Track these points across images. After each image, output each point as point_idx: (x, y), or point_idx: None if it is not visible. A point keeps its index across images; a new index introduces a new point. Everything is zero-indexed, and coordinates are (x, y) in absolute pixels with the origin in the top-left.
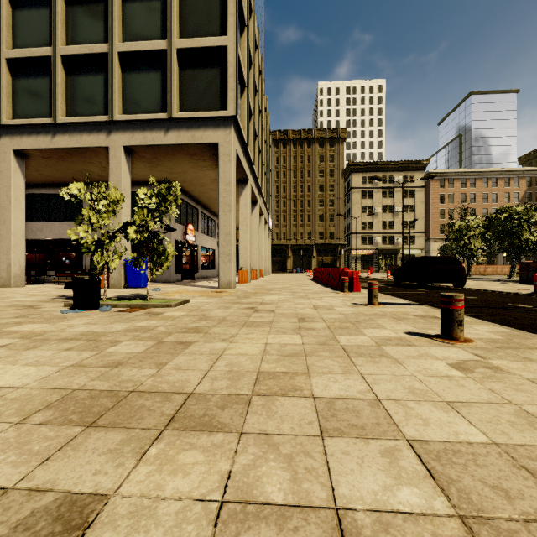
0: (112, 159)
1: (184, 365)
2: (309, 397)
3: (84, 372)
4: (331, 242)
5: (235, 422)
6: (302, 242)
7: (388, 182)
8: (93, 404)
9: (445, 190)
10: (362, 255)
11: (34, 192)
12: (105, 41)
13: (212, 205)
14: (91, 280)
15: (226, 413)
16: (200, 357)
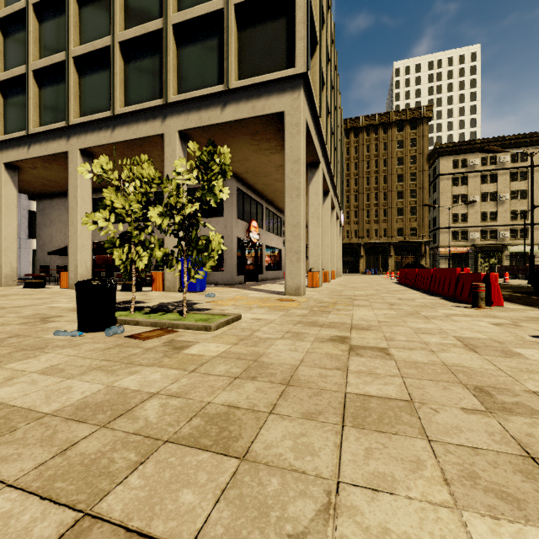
0: (166, 148)
1: None
2: None
3: None
4: (413, 239)
5: None
6: (377, 239)
7: (488, 164)
8: None
9: None
10: (452, 253)
11: None
12: (160, 18)
13: (278, 200)
14: (99, 287)
15: None
16: None
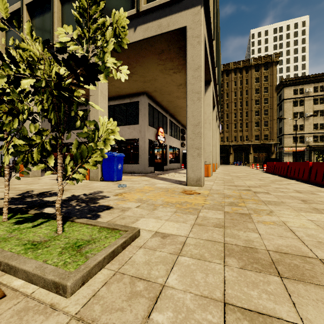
0: None
1: None
2: None
3: None
4: (266, 142)
5: None
6: (241, 142)
7: (319, 91)
8: None
9: None
10: (293, 151)
11: None
12: None
13: (177, 114)
14: None
15: None
16: None
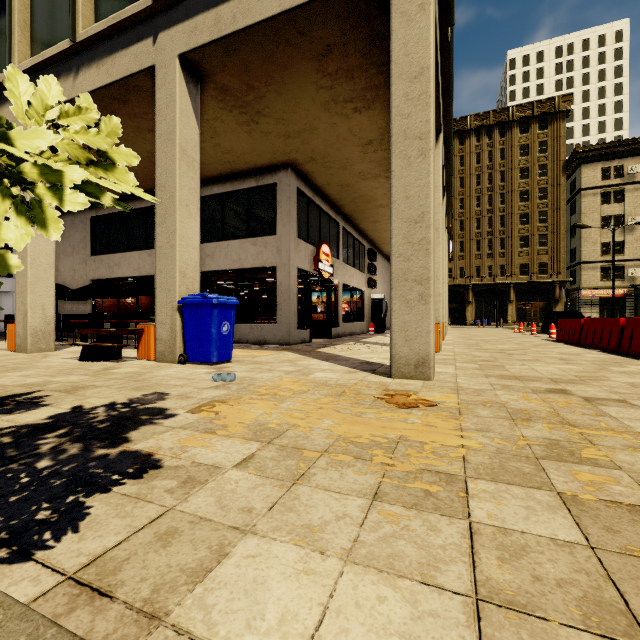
0: (159, 90)
1: None
2: None
3: None
4: (543, 279)
5: None
6: (491, 280)
7: None
8: None
9: None
10: (601, 298)
11: (112, 211)
12: None
13: (361, 217)
14: None
15: None
16: None
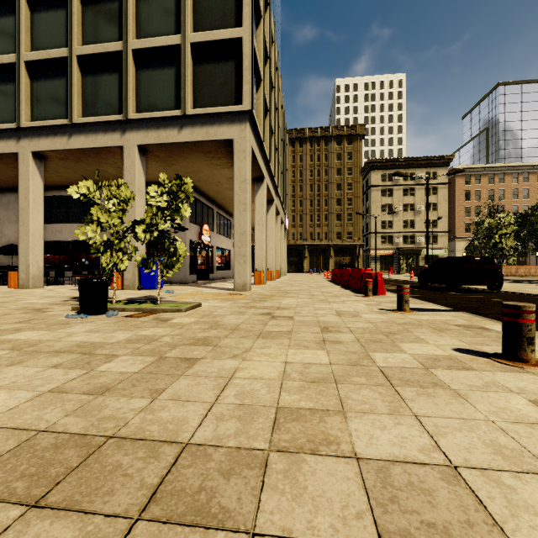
0: (126, 159)
1: (184, 393)
2: (350, 457)
3: (61, 401)
4: (349, 242)
5: (244, 508)
6: (319, 242)
7: (409, 179)
8: (53, 460)
9: (472, 187)
10: (381, 255)
11: (54, 194)
12: (119, 39)
13: (228, 205)
14: (98, 283)
15: (231, 486)
16: (206, 380)
